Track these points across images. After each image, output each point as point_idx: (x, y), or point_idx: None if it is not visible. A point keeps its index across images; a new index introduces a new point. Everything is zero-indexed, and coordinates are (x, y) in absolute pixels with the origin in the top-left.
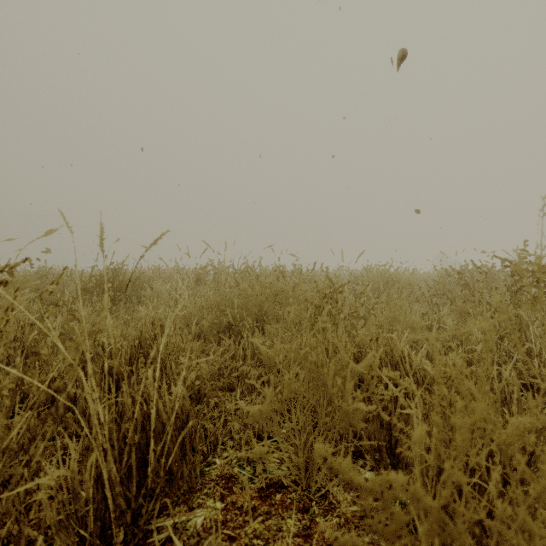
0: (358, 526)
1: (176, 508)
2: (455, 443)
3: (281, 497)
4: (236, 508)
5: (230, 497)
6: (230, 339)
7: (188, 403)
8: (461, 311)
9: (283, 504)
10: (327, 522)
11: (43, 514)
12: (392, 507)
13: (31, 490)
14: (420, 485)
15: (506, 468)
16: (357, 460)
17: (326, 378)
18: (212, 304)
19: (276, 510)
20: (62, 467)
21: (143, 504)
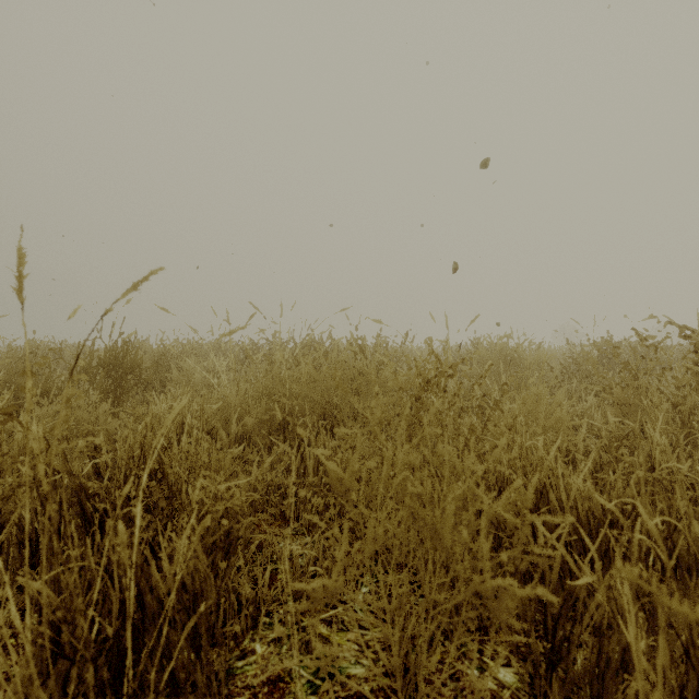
0: None
1: None
2: None
3: None
4: None
5: None
6: (286, 443)
7: (205, 564)
8: (619, 402)
9: None
10: None
11: None
12: None
13: None
14: None
15: None
16: (483, 644)
17: (438, 523)
18: (262, 392)
19: None
20: (2, 663)
21: None
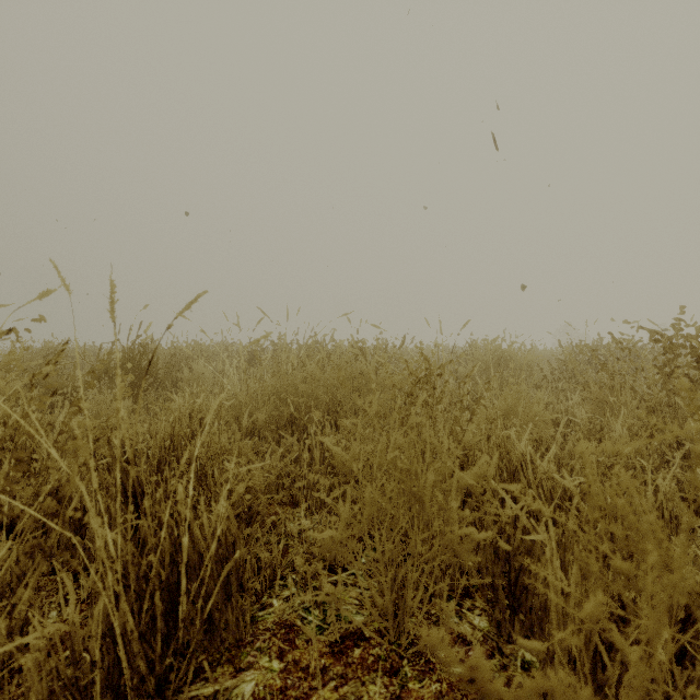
0: (466, 695)
1: (217, 670)
2: (646, 619)
3: (361, 654)
4: (300, 670)
5: (292, 654)
6: (293, 437)
7: (235, 526)
8: (596, 400)
9: (364, 663)
10: (423, 689)
11: (32, 683)
12: (512, 667)
13: (20, 646)
14: (590, 689)
15: (671, 618)
16: (463, 600)
17: (422, 492)
18: (270, 391)
19: (354, 672)
20: (65, 612)
21: (173, 664)
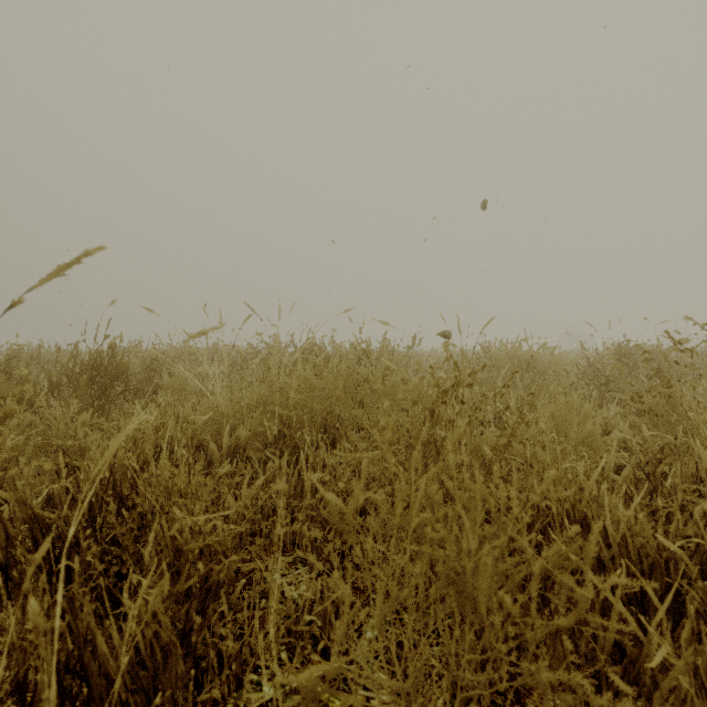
0: None
1: None
2: None
3: None
4: None
5: None
6: (282, 458)
7: (169, 629)
8: (650, 413)
9: None
10: None
11: None
12: None
13: None
14: None
15: None
16: None
17: (467, 579)
18: (257, 401)
19: None
20: None
21: None
